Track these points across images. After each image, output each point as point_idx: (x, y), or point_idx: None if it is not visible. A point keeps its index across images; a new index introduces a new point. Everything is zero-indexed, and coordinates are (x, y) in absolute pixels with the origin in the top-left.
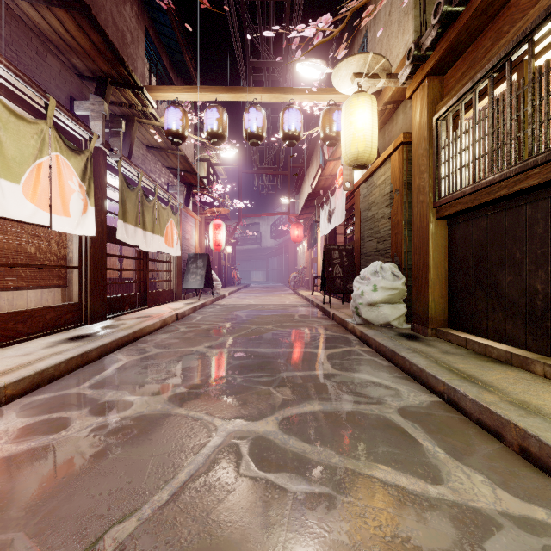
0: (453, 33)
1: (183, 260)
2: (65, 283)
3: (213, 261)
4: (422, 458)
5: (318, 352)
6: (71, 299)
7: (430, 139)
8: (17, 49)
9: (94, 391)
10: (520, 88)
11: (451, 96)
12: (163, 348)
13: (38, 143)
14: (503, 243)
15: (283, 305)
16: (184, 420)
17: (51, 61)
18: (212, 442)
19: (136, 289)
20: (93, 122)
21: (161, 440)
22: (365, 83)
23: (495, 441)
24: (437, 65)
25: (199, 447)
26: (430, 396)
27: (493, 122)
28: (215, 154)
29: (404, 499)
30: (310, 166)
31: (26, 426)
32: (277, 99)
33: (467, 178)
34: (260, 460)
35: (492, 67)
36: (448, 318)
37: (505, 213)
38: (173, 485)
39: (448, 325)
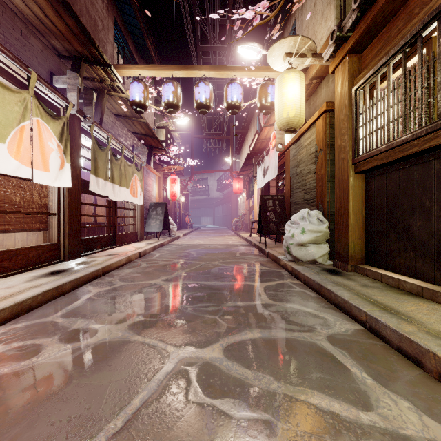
0: (370, 15)
1: (146, 208)
2: (45, 227)
3: (170, 209)
4: (352, 384)
5: (257, 285)
6: (51, 240)
7: (349, 107)
8: (4, 31)
9: (65, 319)
10: (429, 61)
11: (368, 70)
12: (126, 281)
13: (21, 109)
14: (414, 193)
15: (227, 244)
16: (141, 347)
17: (33, 42)
18: (164, 369)
19: (107, 232)
20: (69, 93)
21: (119, 366)
22: (295, 62)
23: (415, 367)
24: (356, 44)
25: (152, 373)
26: (353, 324)
27: (406, 90)
28: (172, 122)
29: (339, 427)
30: (248, 132)
31: (2, 353)
32: (222, 75)
33: (382, 138)
34: (207, 386)
35: (405, 43)
36: (365, 256)
37: (416, 168)
38: (127, 411)
39: (365, 262)
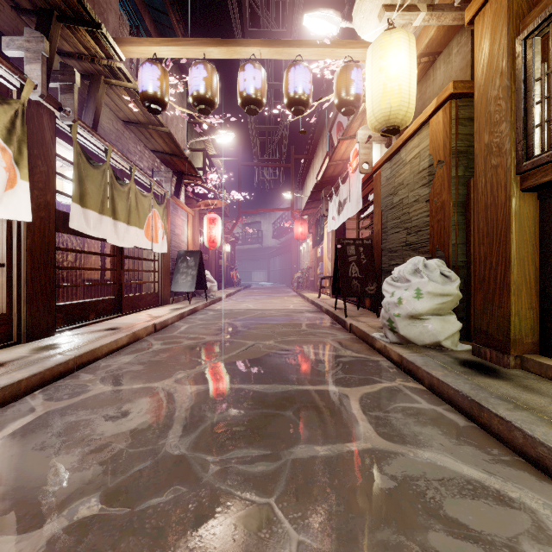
0: None
1: (172, 258)
2: None
3: (210, 260)
4: None
5: (345, 393)
6: None
7: (512, 71)
8: None
9: None
10: None
11: None
12: (113, 383)
13: None
14: None
15: (287, 310)
16: None
17: None
18: None
19: None
20: (28, 66)
21: None
22: (397, 21)
23: None
24: None
25: None
26: None
27: None
28: (213, 145)
29: None
30: (315, 158)
31: None
32: (280, 55)
33: None
34: None
35: None
36: (541, 340)
37: None
38: None
39: (539, 351)
